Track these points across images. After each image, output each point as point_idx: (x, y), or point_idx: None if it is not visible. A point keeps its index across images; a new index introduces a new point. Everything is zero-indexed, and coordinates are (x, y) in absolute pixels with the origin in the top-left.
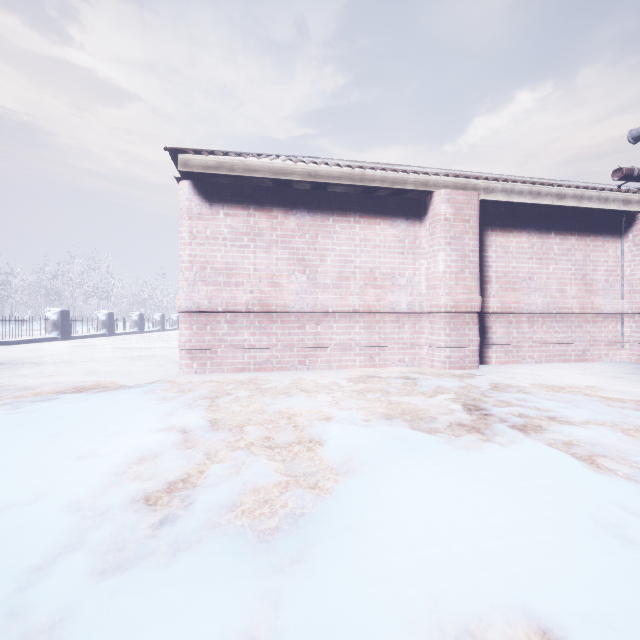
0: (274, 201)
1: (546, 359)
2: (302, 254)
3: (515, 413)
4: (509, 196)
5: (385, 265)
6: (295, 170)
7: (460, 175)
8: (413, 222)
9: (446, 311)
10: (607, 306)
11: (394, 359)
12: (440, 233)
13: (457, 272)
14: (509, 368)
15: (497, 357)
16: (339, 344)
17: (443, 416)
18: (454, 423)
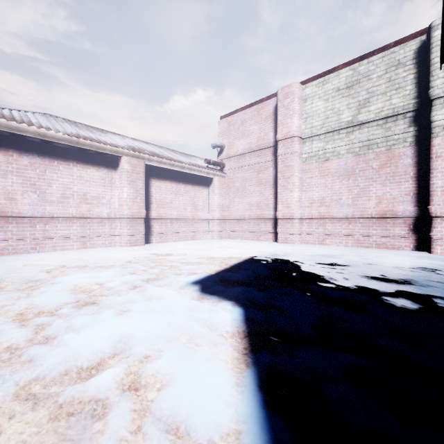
0: (10, 145)
1: (178, 239)
2: (34, 181)
3: (140, 257)
4: (160, 164)
5: (94, 191)
6: (28, 130)
7: (136, 150)
8: (111, 170)
9: (128, 217)
10: (203, 216)
11: (99, 243)
12: (125, 178)
13: (134, 198)
14: (160, 244)
15: (156, 240)
16: (62, 236)
17: (109, 261)
18: (112, 262)
